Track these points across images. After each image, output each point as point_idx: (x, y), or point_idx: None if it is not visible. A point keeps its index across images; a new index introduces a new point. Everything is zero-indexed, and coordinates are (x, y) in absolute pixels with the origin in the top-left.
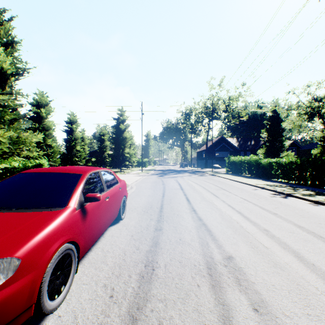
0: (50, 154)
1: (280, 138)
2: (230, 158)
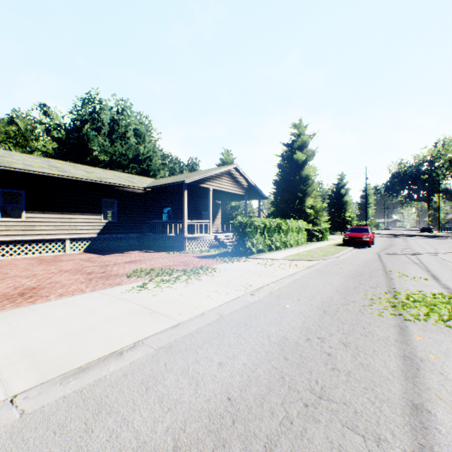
0: None
1: None
2: None
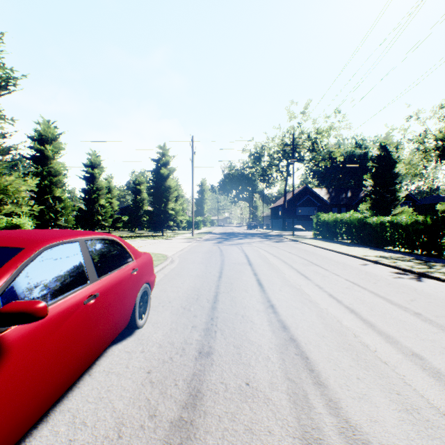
0: (59, 211)
1: (391, 187)
2: (319, 216)
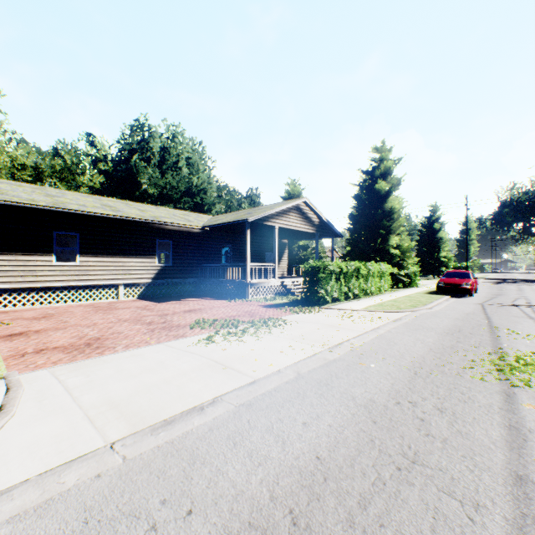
0: None
1: None
2: None
